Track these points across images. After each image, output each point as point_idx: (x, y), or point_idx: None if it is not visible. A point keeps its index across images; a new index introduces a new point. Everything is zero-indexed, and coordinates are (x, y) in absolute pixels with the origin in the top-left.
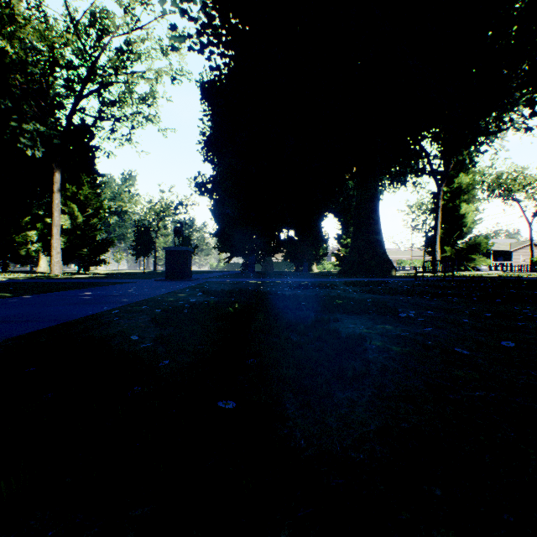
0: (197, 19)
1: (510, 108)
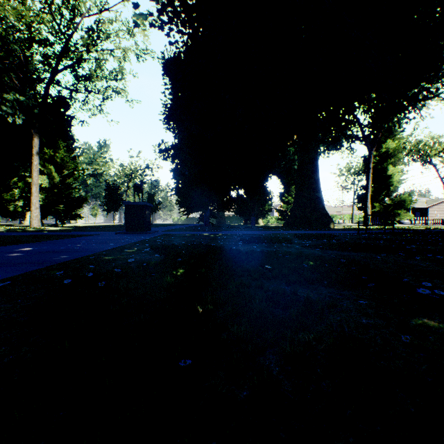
0: (158, 0)
1: (436, 79)
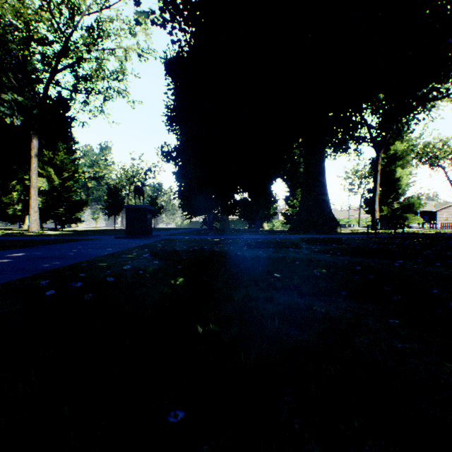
0: None
1: (447, 79)
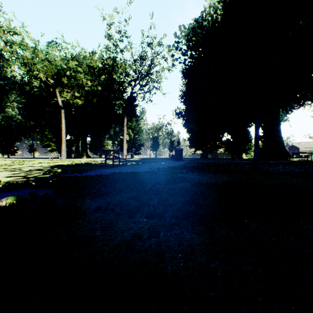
0: (182, 48)
1: None
